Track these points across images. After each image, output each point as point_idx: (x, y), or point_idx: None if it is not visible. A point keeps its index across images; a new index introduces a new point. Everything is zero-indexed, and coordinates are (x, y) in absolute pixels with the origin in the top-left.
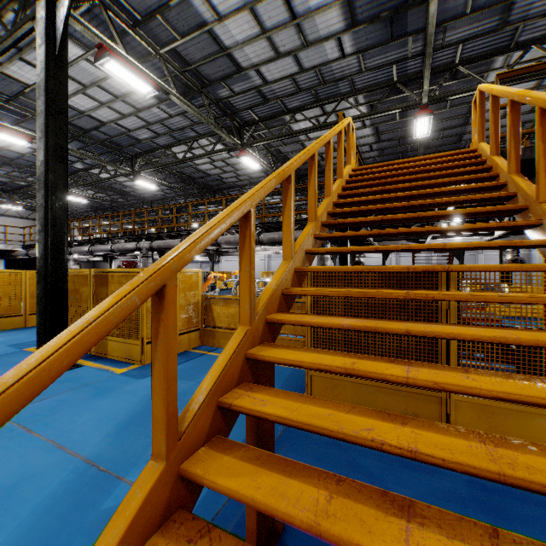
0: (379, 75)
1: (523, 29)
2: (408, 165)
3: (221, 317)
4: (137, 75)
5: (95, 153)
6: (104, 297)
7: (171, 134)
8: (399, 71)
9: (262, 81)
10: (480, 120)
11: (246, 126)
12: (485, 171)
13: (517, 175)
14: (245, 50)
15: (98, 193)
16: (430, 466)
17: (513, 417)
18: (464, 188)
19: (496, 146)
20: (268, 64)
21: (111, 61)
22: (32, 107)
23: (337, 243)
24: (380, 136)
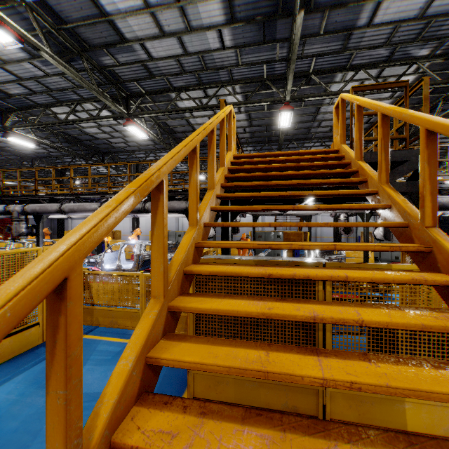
0: (252, 71)
1: (356, 55)
2: (284, 158)
3: (100, 294)
4: None
5: None
6: None
7: (50, 93)
8: (268, 70)
9: (147, 56)
10: (342, 125)
11: (133, 97)
12: (352, 173)
13: (389, 186)
14: (128, 21)
15: None
16: None
17: (378, 404)
18: (342, 193)
19: (361, 152)
20: (153, 40)
21: None
22: None
23: (218, 214)
24: (252, 122)
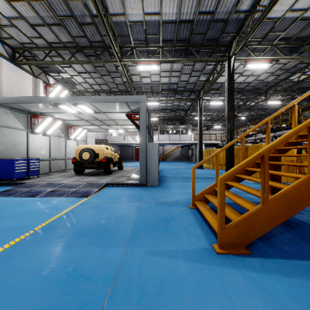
0: None
1: None
2: None
3: None
4: (260, 63)
5: (246, 96)
6: (246, 156)
7: (287, 71)
8: None
9: None
10: None
11: None
12: None
13: None
14: None
15: (250, 112)
16: None
17: None
18: None
19: None
20: None
21: (249, 65)
22: (224, 88)
23: None
24: None
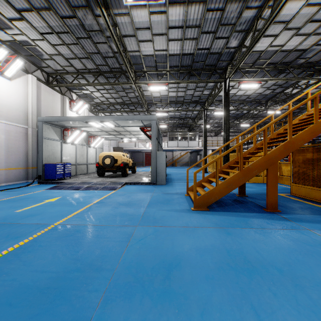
0: None
1: None
2: None
3: (285, 171)
4: (251, 84)
5: (248, 107)
6: None
7: (281, 86)
8: None
9: None
10: None
11: None
12: None
13: None
14: (302, 44)
15: (255, 119)
16: (302, 204)
17: None
18: None
19: None
20: None
21: (242, 85)
22: None
23: None
24: None
